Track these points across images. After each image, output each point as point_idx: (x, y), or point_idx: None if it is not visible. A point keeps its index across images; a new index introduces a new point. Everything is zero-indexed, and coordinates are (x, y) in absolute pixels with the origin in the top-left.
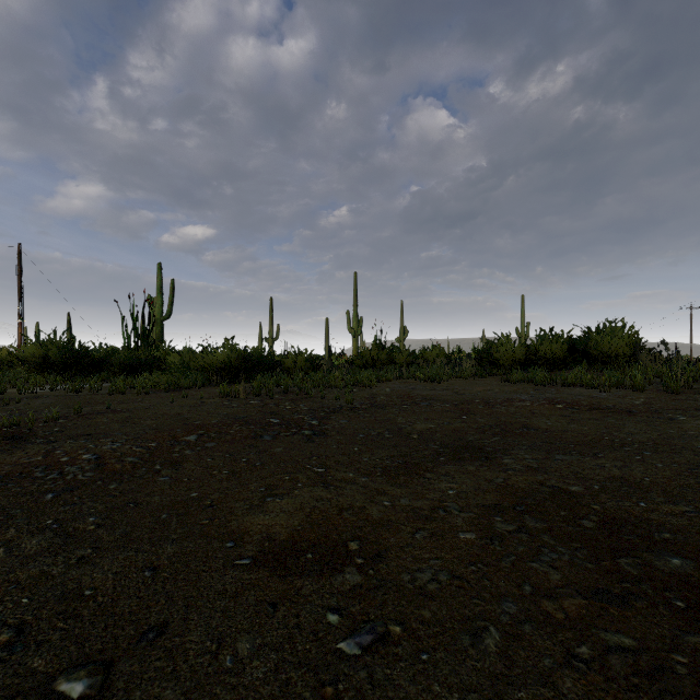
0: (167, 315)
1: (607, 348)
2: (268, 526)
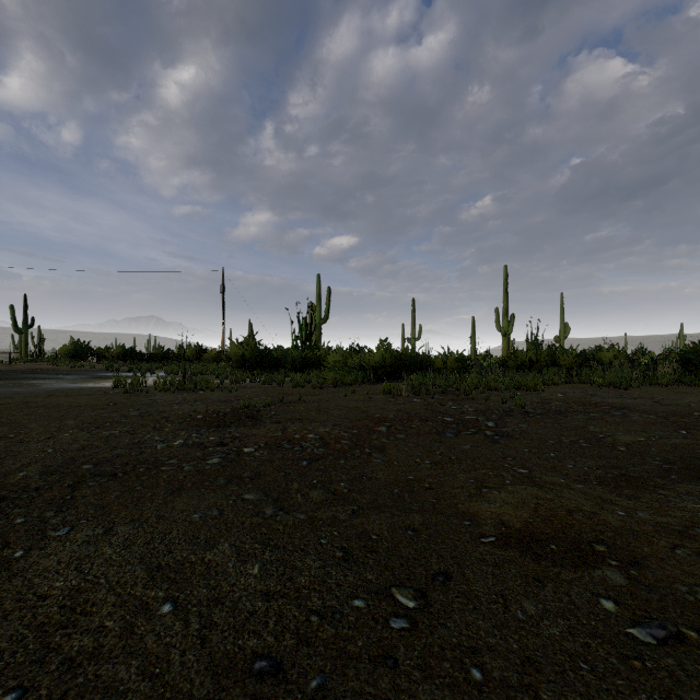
0: (325, 319)
1: None
2: (497, 514)
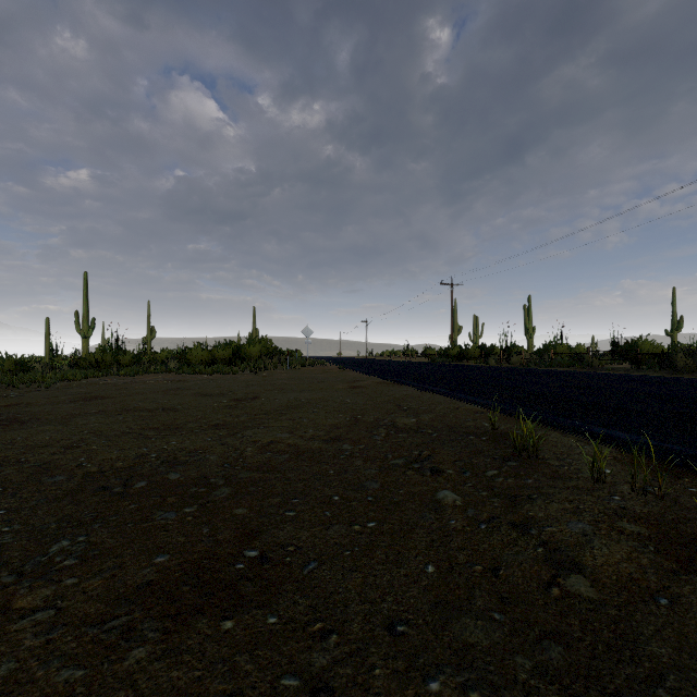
0: None
1: (250, 352)
2: None
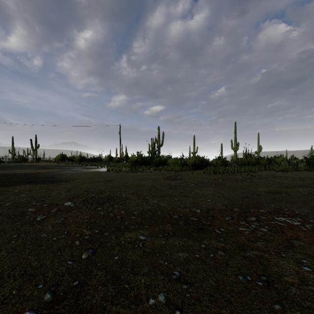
0: (161, 145)
1: None
2: (262, 190)
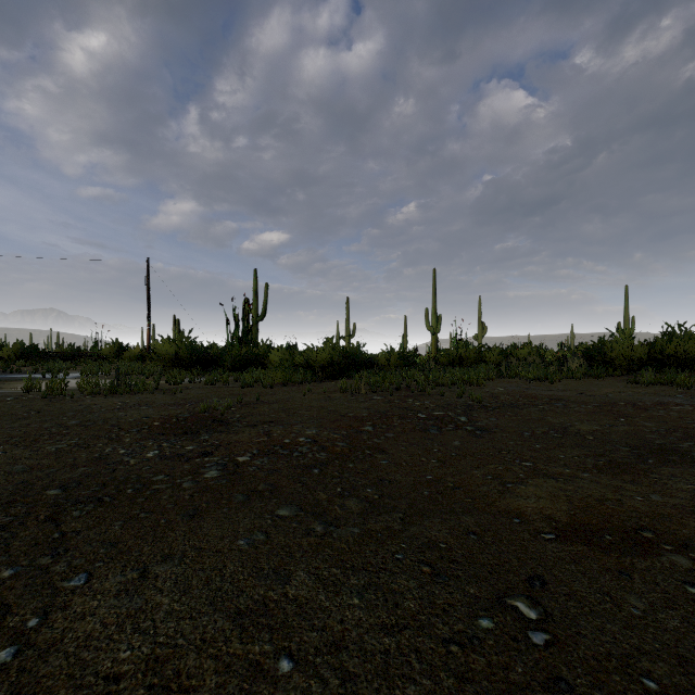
0: (262, 316)
1: None
2: (538, 509)
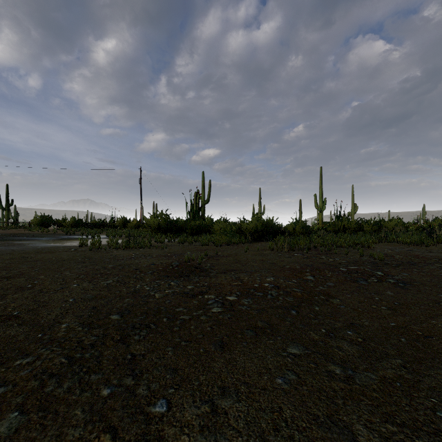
0: (207, 201)
1: None
2: None
